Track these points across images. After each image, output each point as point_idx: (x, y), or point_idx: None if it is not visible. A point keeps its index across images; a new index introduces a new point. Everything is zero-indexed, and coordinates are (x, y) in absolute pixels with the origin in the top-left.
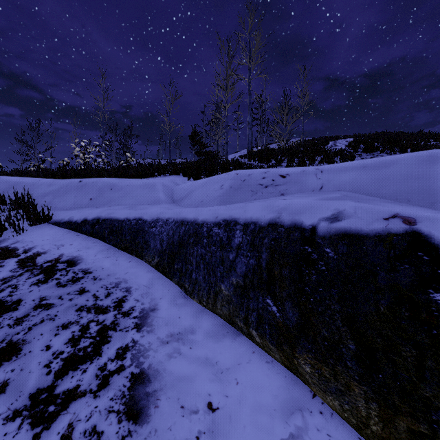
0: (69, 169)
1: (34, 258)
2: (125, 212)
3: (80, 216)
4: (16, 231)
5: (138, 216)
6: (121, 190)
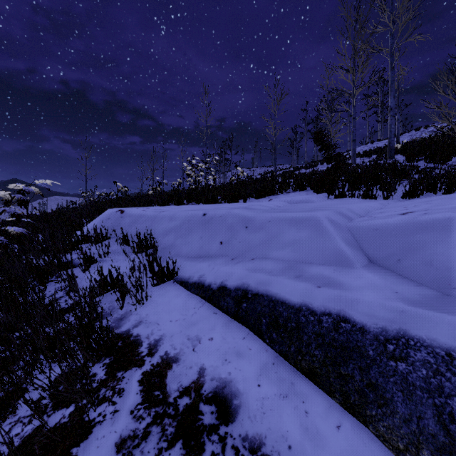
0: (182, 191)
1: (162, 373)
2: (295, 288)
3: (214, 276)
4: (139, 301)
5: (334, 307)
6: (261, 230)
